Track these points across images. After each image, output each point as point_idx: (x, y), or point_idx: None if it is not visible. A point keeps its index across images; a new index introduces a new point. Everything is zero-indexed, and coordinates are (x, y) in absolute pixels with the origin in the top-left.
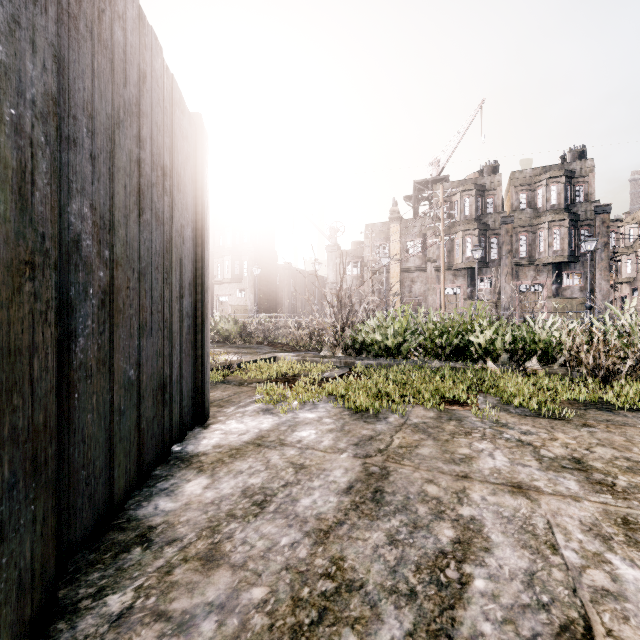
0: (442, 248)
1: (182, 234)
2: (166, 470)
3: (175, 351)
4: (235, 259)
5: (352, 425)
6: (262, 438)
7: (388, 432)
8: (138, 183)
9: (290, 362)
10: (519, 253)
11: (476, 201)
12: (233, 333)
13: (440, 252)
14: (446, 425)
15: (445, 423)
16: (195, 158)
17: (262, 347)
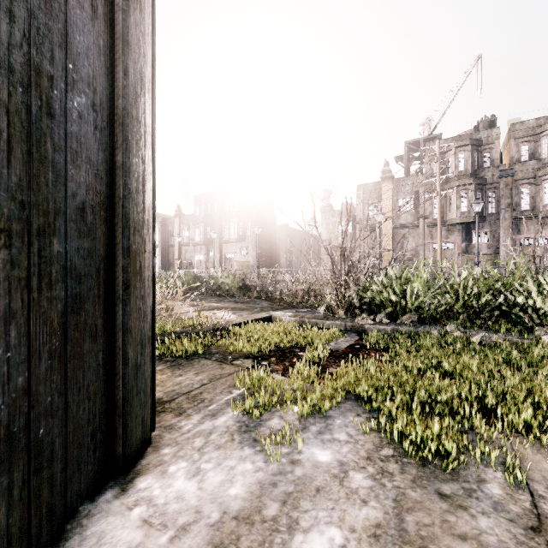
0: (438, 203)
1: (41, 91)
2: None
3: None
4: (239, 221)
5: (418, 510)
6: None
7: None
8: None
9: (287, 326)
10: (520, 206)
11: (472, 156)
12: (233, 287)
13: (433, 208)
14: None
15: None
16: None
17: (259, 302)
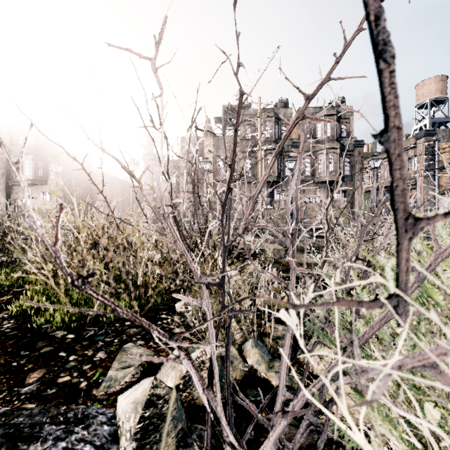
0: (260, 157)
1: None
2: None
3: None
4: (38, 159)
5: None
6: None
7: None
8: None
9: None
10: (305, 172)
11: (275, 127)
12: None
13: (246, 167)
14: None
15: None
16: None
17: None
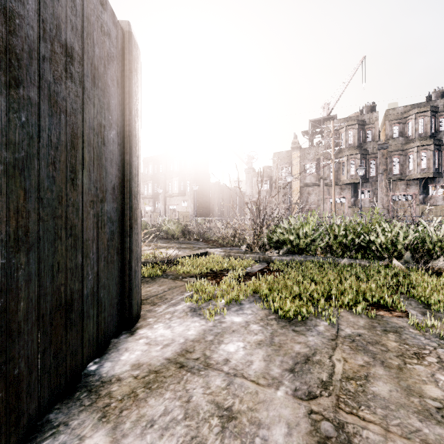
0: (333, 168)
1: (101, 134)
2: (64, 411)
3: (89, 261)
4: (181, 179)
5: (281, 336)
6: (186, 353)
7: (324, 349)
8: (5, 40)
9: (218, 257)
10: (392, 171)
11: (358, 133)
12: (177, 232)
13: (330, 172)
14: (386, 340)
15: (383, 336)
16: (122, 63)
17: (198, 243)
